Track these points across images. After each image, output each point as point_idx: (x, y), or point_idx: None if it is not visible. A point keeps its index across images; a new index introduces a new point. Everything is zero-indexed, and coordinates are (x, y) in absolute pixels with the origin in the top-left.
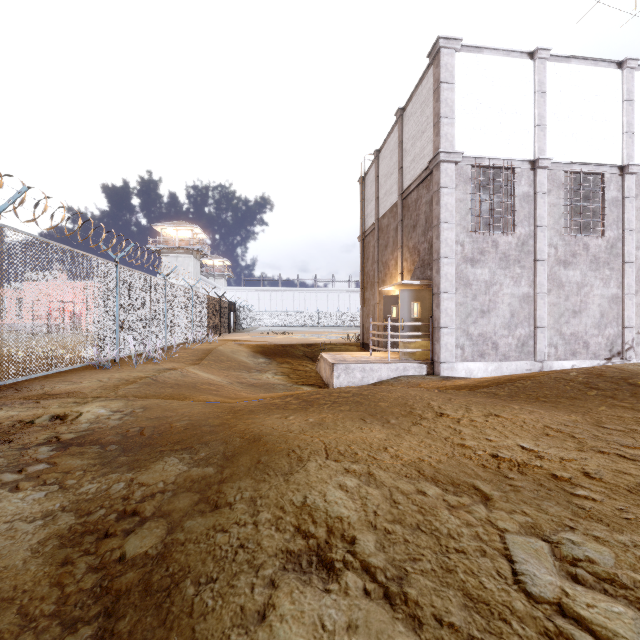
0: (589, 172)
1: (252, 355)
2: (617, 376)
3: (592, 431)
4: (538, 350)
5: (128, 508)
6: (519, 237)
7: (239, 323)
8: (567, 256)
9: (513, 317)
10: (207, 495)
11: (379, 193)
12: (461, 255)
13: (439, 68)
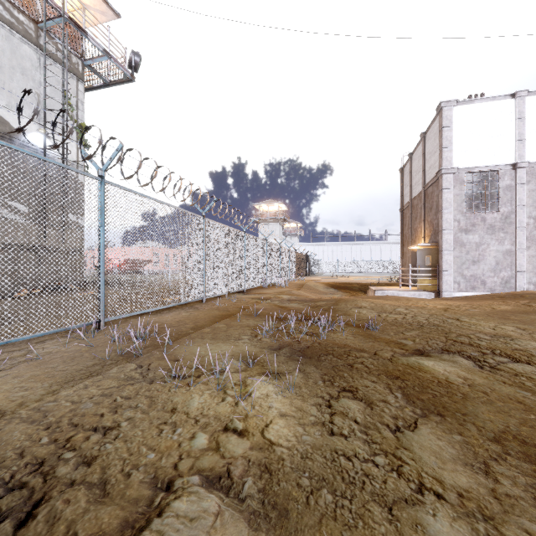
0: None
1: (326, 288)
2: (522, 294)
3: (461, 304)
4: (518, 286)
5: (318, 305)
6: (503, 214)
7: (311, 270)
8: None
9: (498, 265)
10: (334, 304)
11: (412, 182)
12: (457, 228)
13: (442, 119)
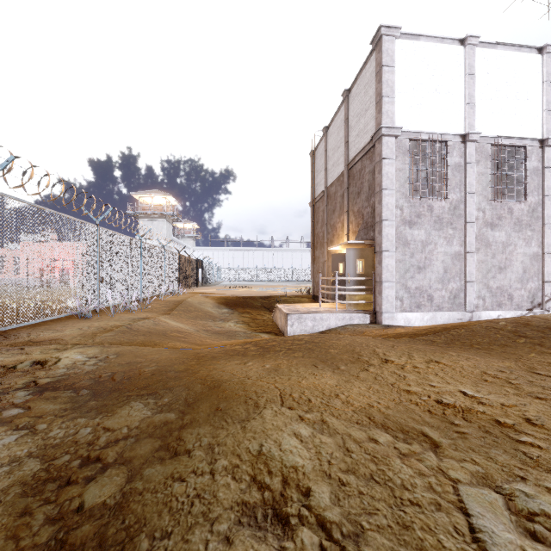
0: (513, 145)
1: (217, 306)
2: (542, 325)
3: (526, 377)
4: (468, 302)
5: (92, 454)
6: (451, 202)
7: (206, 278)
8: (494, 219)
9: (446, 273)
10: (167, 441)
11: (327, 164)
12: (400, 218)
13: (381, 53)
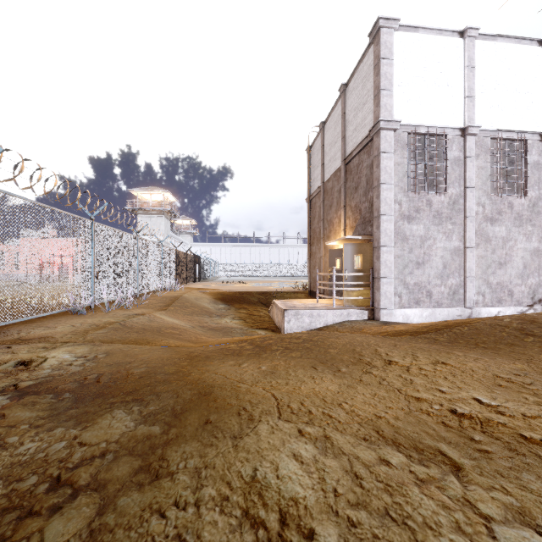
0: (513, 138)
1: (213, 301)
2: None
3: None
4: (468, 298)
5: (62, 476)
6: (451, 197)
7: (203, 273)
8: (493, 214)
9: (445, 268)
10: (149, 461)
11: (324, 160)
12: (399, 213)
13: (379, 45)
